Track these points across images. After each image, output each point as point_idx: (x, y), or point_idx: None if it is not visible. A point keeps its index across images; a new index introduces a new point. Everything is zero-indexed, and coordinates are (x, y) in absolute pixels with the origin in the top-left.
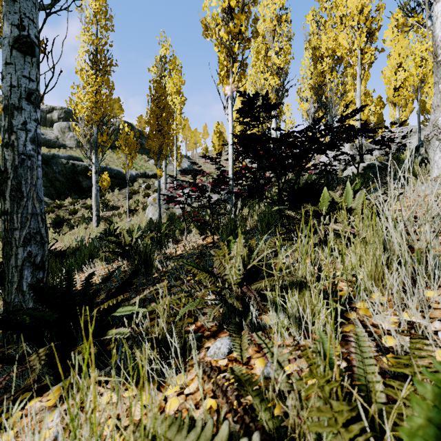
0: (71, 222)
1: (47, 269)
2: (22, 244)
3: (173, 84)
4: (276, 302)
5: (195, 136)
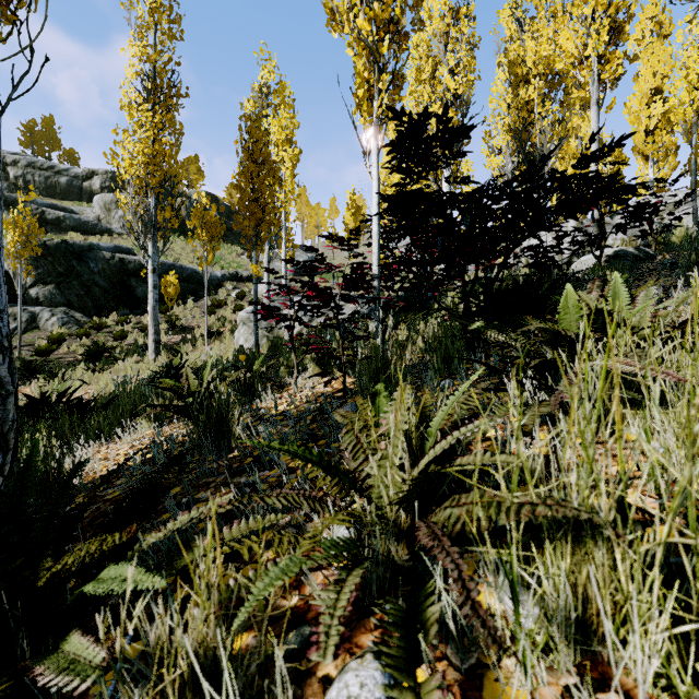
0: (116, 353)
1: (14, 446)
2: None
3: (281, 128)
4: (513, 579)
5: (317, 216)
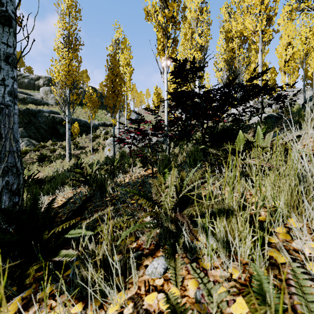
0: (51, 158)
1: (22, 194)
2: (1, 175)
3: (125, 59)
4: (206, 228)
5: (140, 97)
